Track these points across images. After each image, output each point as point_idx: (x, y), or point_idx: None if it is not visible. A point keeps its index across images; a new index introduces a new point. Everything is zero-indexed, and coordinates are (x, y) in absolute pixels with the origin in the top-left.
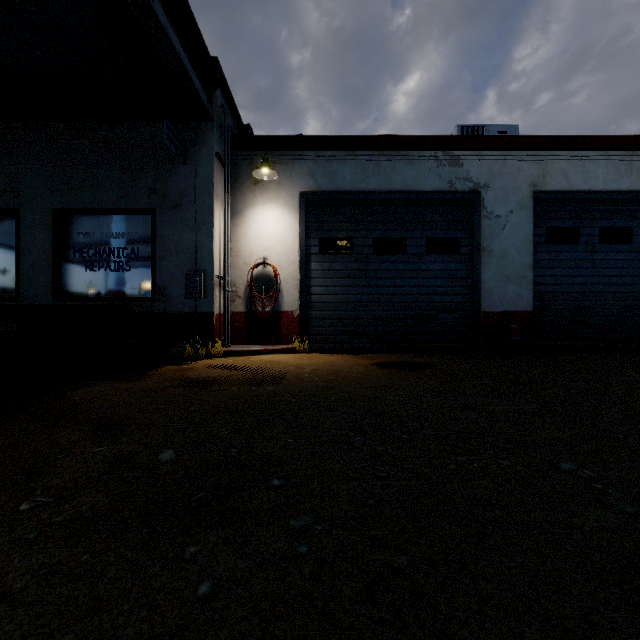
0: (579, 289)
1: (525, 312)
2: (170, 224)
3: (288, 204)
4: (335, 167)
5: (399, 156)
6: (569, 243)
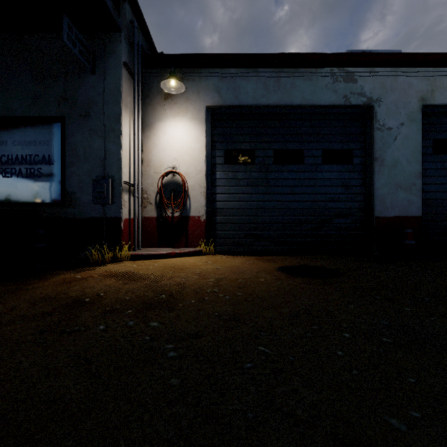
0: None
1: (415, 217)
2: (79, 131)
3: (195, 117)
4: (239, 83)
5: (298, 73)
6: None
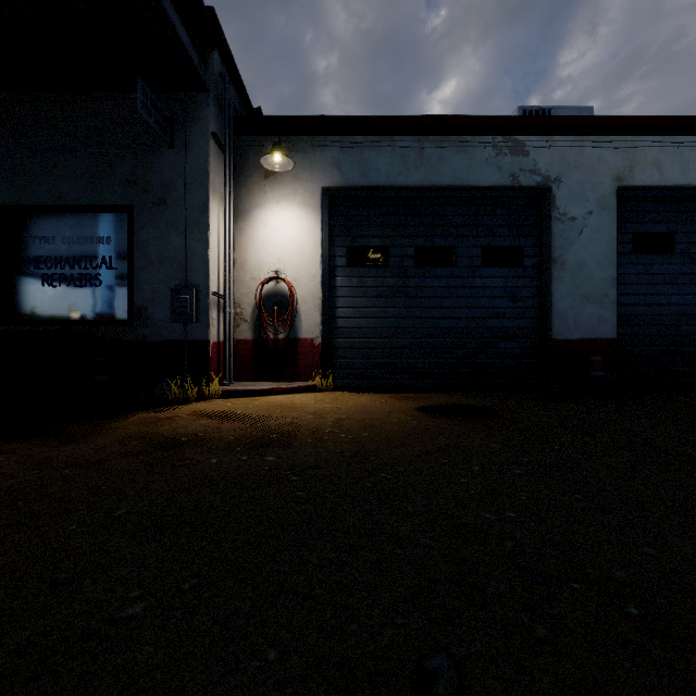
0: (674, 311)
1: (607, 340)
2: (152, 225)
3: (307, 203)
4: (367, 156)
5: (448, 142)
6: (662, 253)
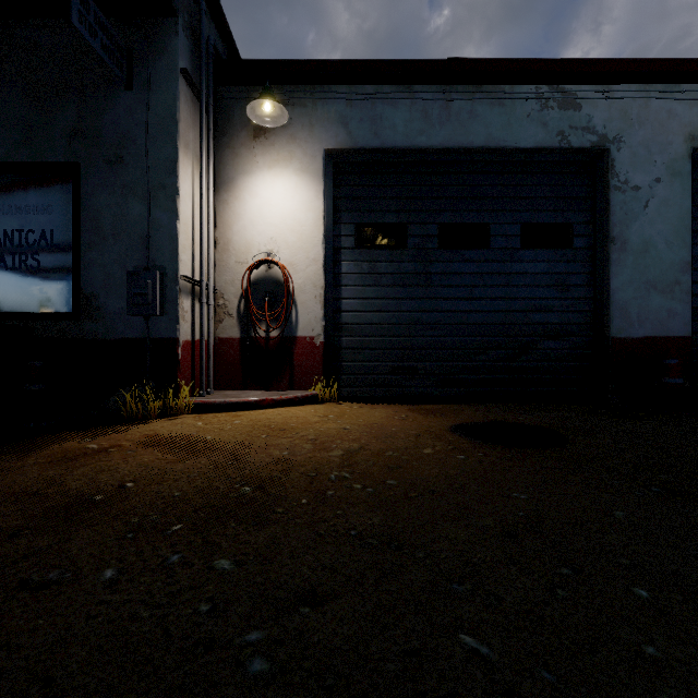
0: None
1: (679, 338)
2: (104, 189)
3: (306, 169)
4: (380, 111)
5: (480, 93)
6: None
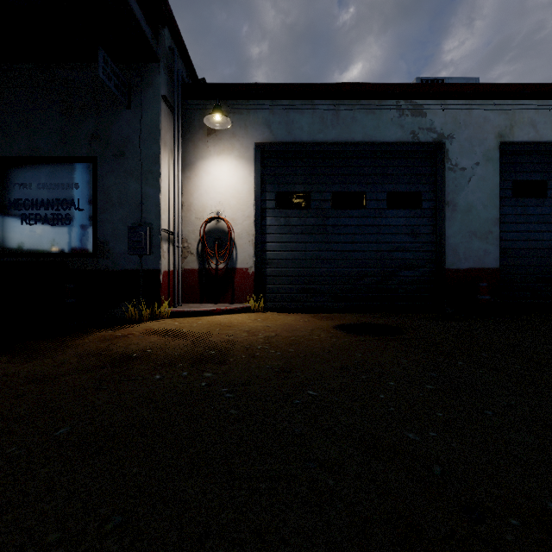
0: (547, 245)
1: (491, 269)
2: (113, 173)
3: (243, 156)
4: (292, 117)
5: (359, 105)
6: (536, 197)
